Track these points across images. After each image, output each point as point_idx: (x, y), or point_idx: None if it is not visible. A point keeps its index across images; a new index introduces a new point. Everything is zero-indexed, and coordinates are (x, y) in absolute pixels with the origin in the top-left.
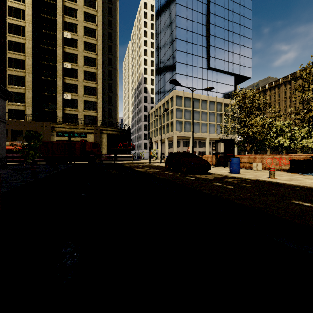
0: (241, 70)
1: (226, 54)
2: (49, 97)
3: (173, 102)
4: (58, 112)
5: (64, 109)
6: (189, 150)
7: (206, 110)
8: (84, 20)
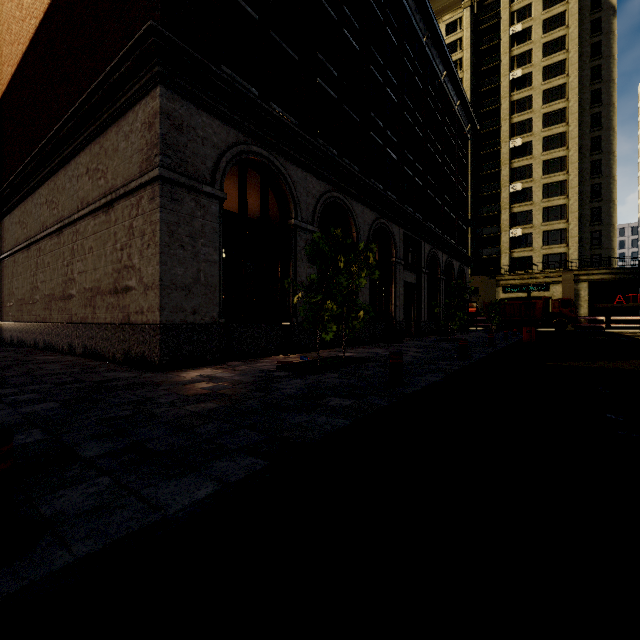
0: None
1: None
2: (488, 238)
3: None
4: (503, 258)
5: (511, 252)
6: None
7: None
8: (543, 104)
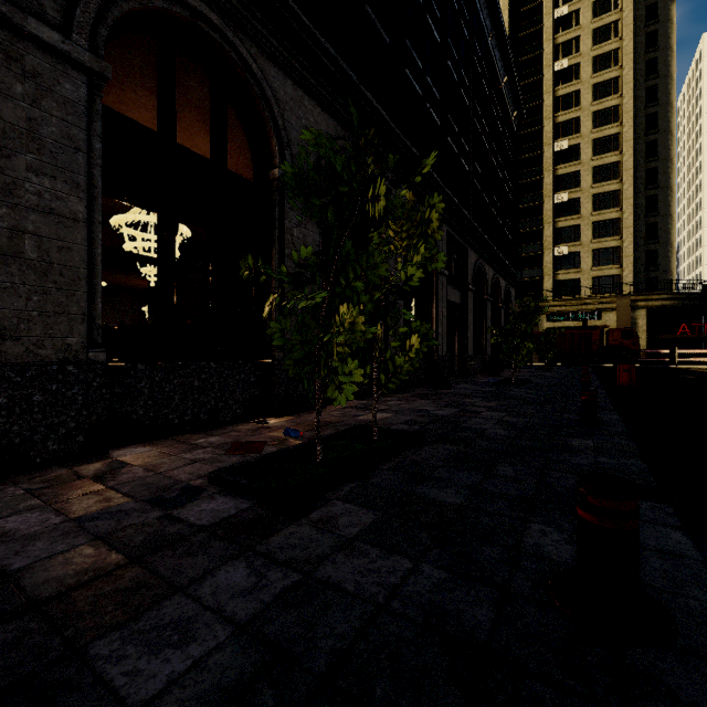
0: None
1: None
2: (528, 258)
3: None
4: (546, 280)
5: (555, 274)
6: None
7: None
8: (592, 100)
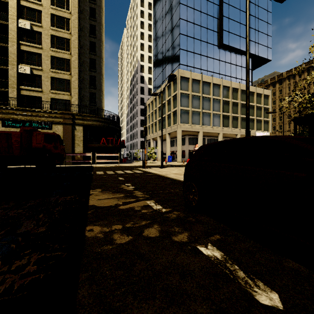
0: (260, 50)
1: (242, 28)
2: None
3: (177, 85)
4: (10, 91)
5: (20, 88)
6: (195, 149)
7: (219, 97)
8: None
